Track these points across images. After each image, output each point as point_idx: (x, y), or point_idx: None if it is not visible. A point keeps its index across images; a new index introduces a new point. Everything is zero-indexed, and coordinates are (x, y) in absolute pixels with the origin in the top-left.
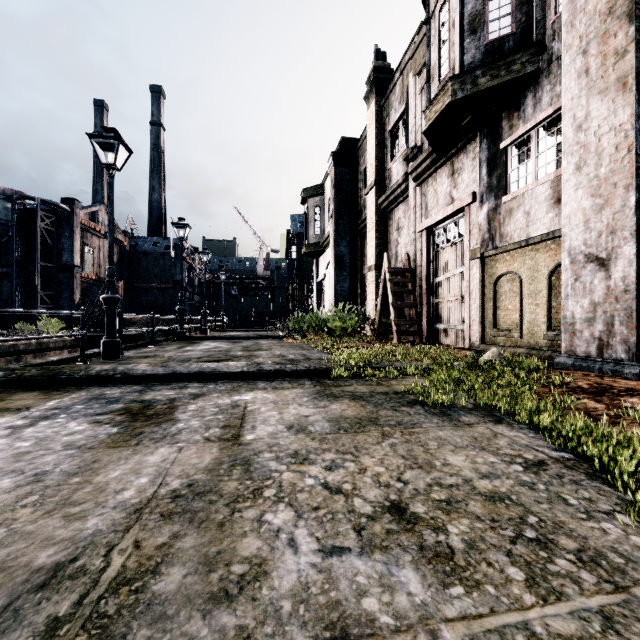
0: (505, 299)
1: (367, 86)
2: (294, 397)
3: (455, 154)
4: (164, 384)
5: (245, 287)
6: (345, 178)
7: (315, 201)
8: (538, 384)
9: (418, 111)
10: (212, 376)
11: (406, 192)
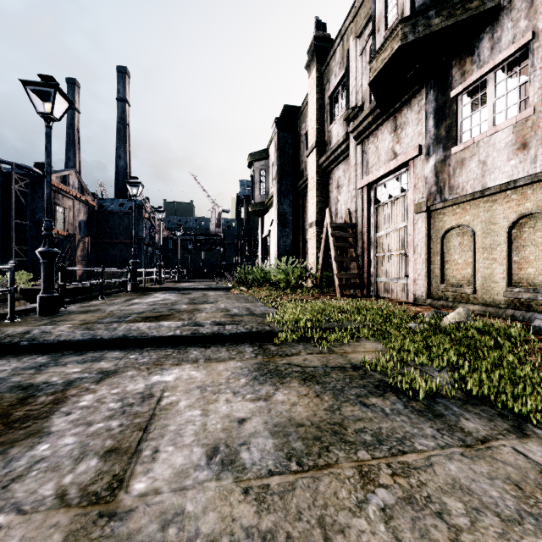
0: (454, 253)
1: (308, 55)
2: (229, 377)
3: (398, 109)
4: (78, 353)
5: (199, 242)
6: (288, 142)
7: (260, 164)
8: (540, 362)
9: (359, 72)
10: (138, 341)
11: (346, 151)
